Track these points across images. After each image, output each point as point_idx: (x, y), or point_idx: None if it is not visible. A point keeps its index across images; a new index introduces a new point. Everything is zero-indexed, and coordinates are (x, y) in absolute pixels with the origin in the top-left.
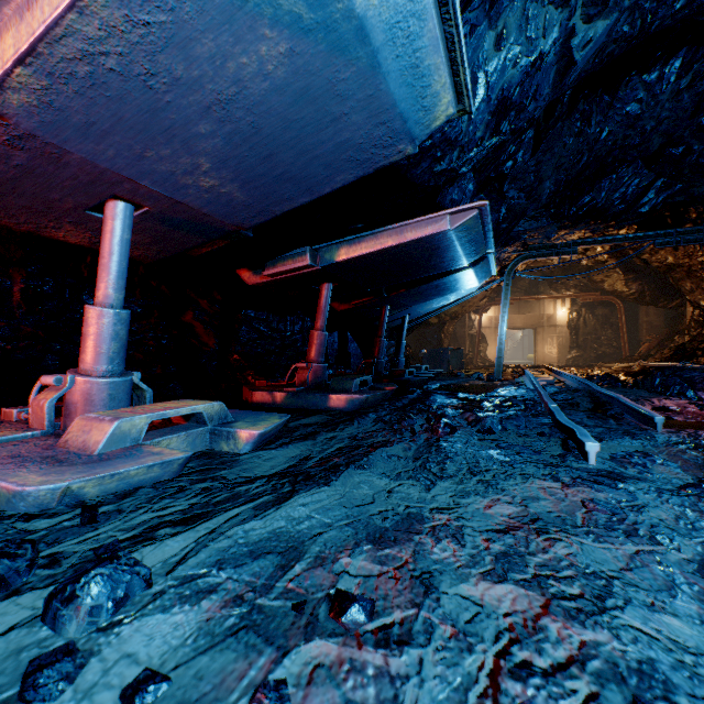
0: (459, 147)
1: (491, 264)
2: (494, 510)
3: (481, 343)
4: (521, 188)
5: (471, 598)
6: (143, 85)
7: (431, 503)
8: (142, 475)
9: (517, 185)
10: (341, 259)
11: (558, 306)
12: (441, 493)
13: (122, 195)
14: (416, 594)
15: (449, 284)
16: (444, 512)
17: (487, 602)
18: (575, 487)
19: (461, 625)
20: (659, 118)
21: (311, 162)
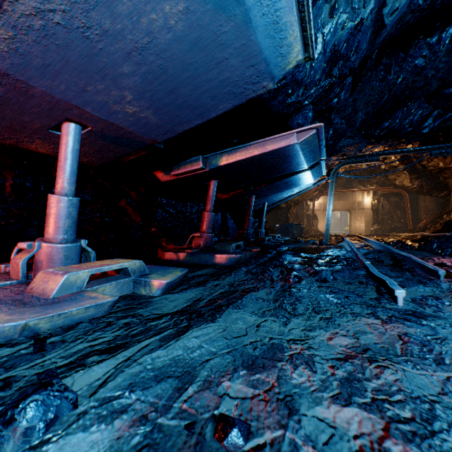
0: (303, 86)
1: (322, 168)
2: (334, 342)
3: (314, 220)
4: (343, 117)
5: (325, 421)
6: (82, 35)
7: (288, 335)
8: (82, 314)
9: (340, 115)
10: (223, 163)
11: (365, 196)
12: (295, 327)
13: (73, 118)
14: (282, 416)
15: (294, 181)
16: (298, 342)
17: (339, 424)
18: (392, 324)
19: (320, 446)
20: (437, 68)
21: (202, 94)
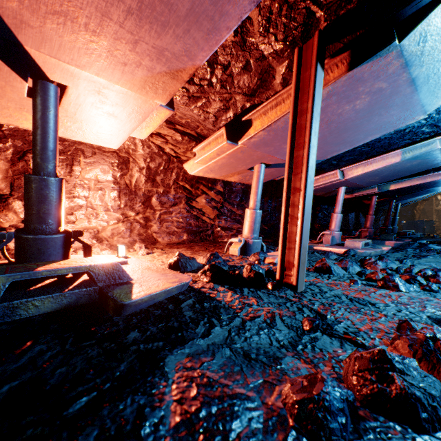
0: None
1: None
2: None
3: None
4: None
5: None
6: (380, 171)
7: None
8: (377, 253)
9: None
10: (391, 189)
11: None
12: None
13: (347, 185)
14: None
15: (435, 189)
16: None
17: None
18: None
19: None
20: None
21: (407, 172)
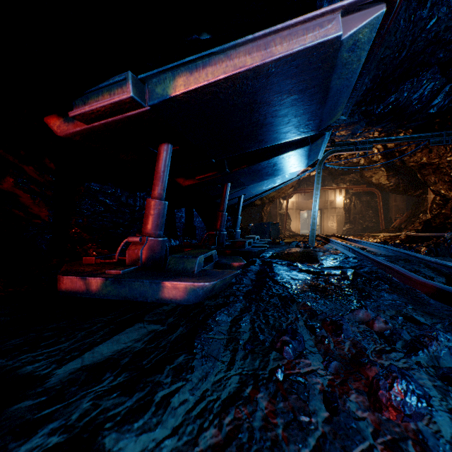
0: None
1: (322, 145)
2: None
3: (287, 220)
4: None
5: None
6: None
7: None
8: None
9: None
10: (178, 91)
11: (337, 194)
12: None
13: None
14: None
15: (285, 163)
16: None
17: None
18: None
19: None
20: None
21: None
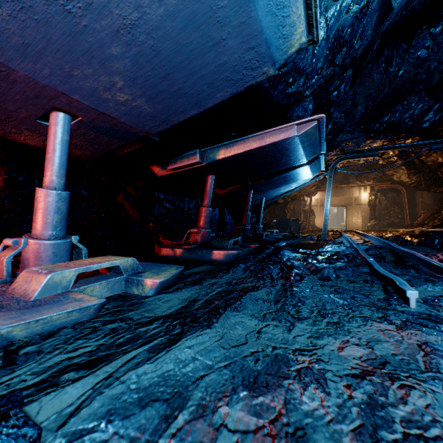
0: (304, 75)
1: (321, 162)
2: (346, 353)
3: (311, 216)
4: (342, 111)
5: None
6: (63, 9)
7: (293, 344)
8: (64, 319)
9: (339, 108)
10: (220, 157)
11: (362, 191)
12: (300, 334)
13: (61, 107)
14: None
15: (292, 176)
16: (305, 353)
17: None
18: (408, 330)
19: None
20: (440, 59)
21: (198, 81)
